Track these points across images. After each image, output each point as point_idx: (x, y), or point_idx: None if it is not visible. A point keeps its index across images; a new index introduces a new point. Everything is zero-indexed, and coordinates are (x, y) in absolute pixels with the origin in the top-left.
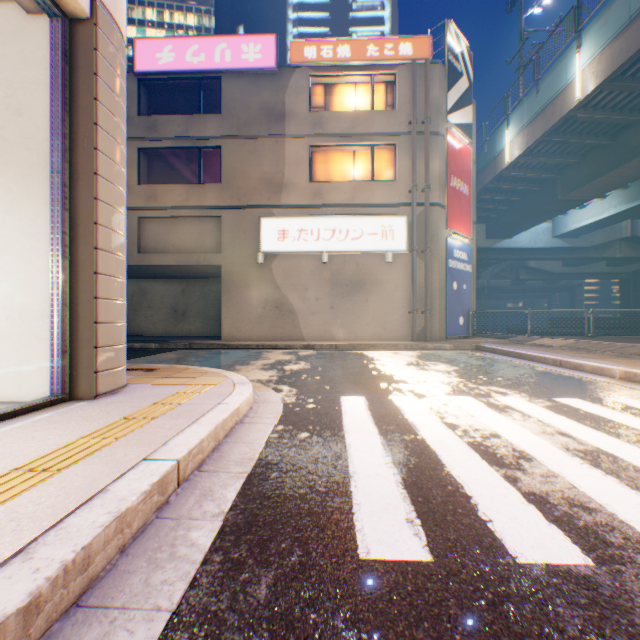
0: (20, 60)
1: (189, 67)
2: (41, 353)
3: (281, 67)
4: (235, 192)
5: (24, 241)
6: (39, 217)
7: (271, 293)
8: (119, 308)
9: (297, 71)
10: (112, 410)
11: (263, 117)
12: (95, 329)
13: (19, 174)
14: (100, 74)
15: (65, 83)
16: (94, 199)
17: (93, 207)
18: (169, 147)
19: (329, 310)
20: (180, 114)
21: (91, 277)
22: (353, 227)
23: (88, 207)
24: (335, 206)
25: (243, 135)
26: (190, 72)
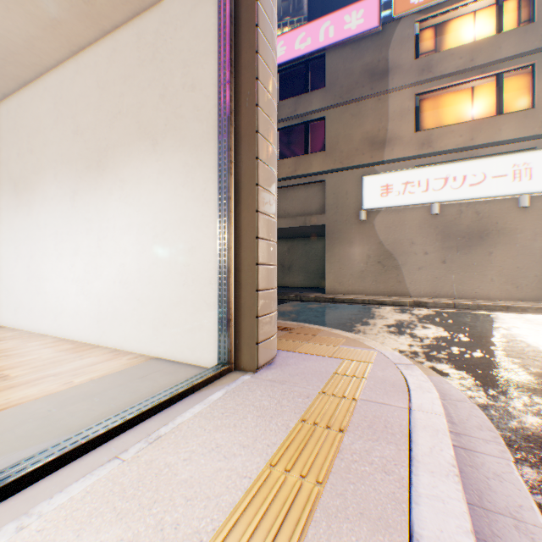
0: (193, 38)
1: (297, 54)
2: (209, 319)
3: (383, 24)
4: (337, 156)
5: (196, 210)
6: (207, 185)
7: (372, 249)
8: (272, 273)
9: (401, 22)
10: (281, 398)
11: (364, 79)
12: (255, 297)
13: (192, 147)
14: (259, 25)
15: (229, 44)
16: (254, 159)
17: (253, 168)
18: (280, 128)
19: (439, 265)
20: (288, 98)
21: (251, 242)
22: (471, 171)
23: (249, 169)
24: (446, 152)
25: (344, 101)
26: (297, 58)
